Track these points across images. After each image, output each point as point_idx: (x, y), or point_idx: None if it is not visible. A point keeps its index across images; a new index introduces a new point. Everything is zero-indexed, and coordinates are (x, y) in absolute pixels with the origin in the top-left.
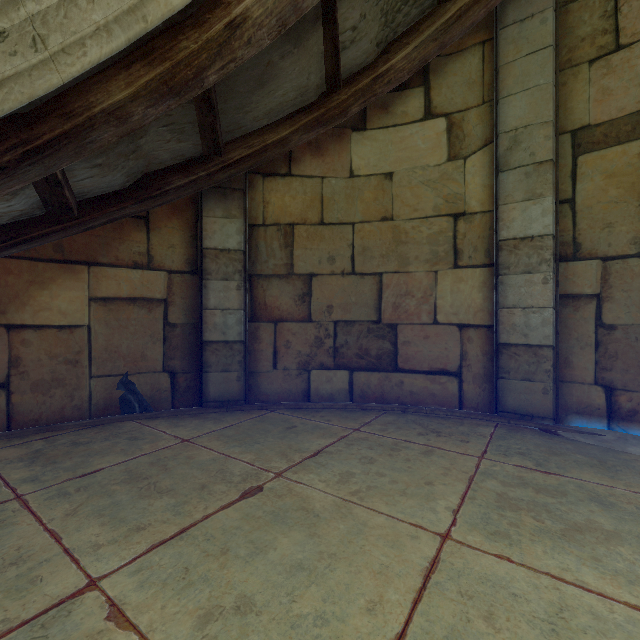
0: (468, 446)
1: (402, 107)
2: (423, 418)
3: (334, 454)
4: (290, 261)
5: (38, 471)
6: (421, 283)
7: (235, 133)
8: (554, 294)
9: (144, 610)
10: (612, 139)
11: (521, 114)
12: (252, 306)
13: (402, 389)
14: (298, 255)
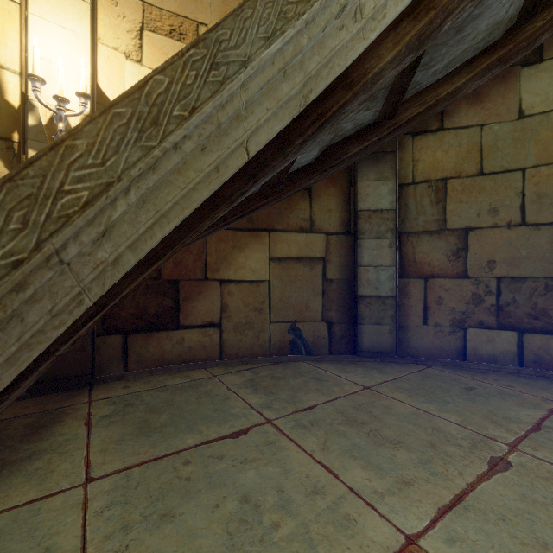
0: None
1: None
2: None
3: None
4: (442, 216)
5: (266, 399)
6: None
7: (409, 93)
8: None
9: None
10: None
11: None
12: (401, 263)
13: None
14: (451, 210)
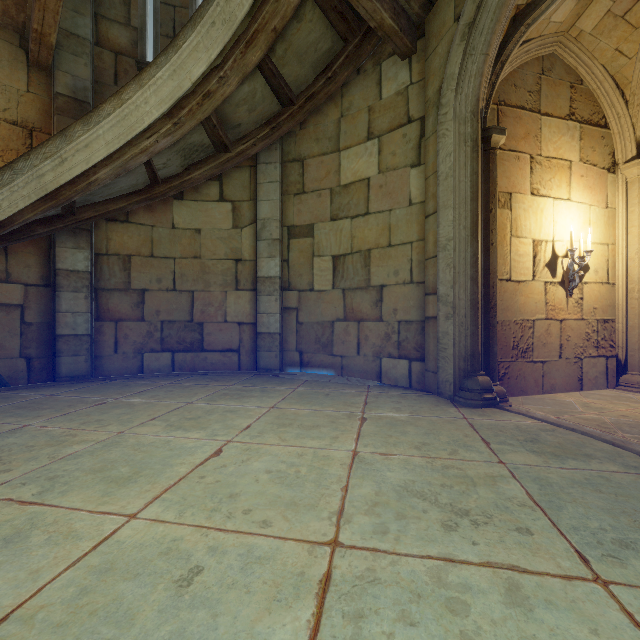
0: (228, 383)
1: (207, 190)
2: (215, 376)
3: (151, 391)
4: (128, 280)
5: None
6: (218, 298)
7: (86, 203)
8: (281, 307)
9: (56, 425)
10: (302, 234)
11: (266, 212)
12: (97, 310)
13: (207, 362)
14: (134, 276)
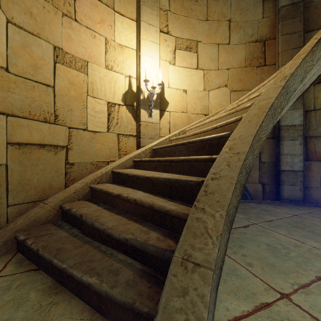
0: None
1: None
2: None
3: None
4: None
5: (245, 216)
6: None
7: None
8: None
9: None
10: None
11: None
12: (306, 153)
13: None
14: None
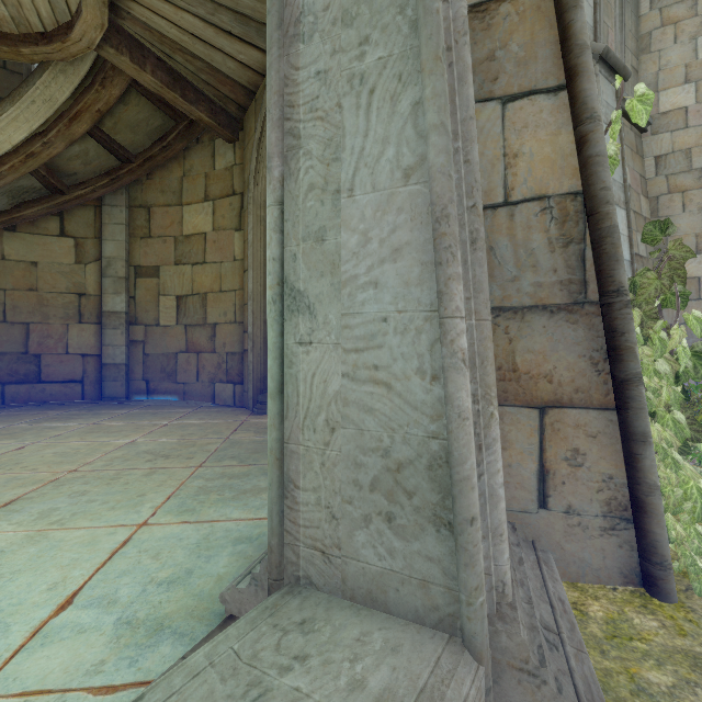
0: (64, 410)
1: (45, 224)
2: (54, 406)
3: None
4: None
5: None
6: (58, 330)
7: None
8: (127, 340)
9: None
10: (149, 275)
11: (112, 251)
12: None
13: (45, 393)
14: None
